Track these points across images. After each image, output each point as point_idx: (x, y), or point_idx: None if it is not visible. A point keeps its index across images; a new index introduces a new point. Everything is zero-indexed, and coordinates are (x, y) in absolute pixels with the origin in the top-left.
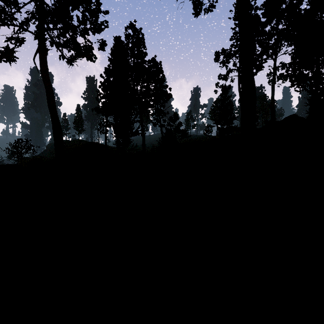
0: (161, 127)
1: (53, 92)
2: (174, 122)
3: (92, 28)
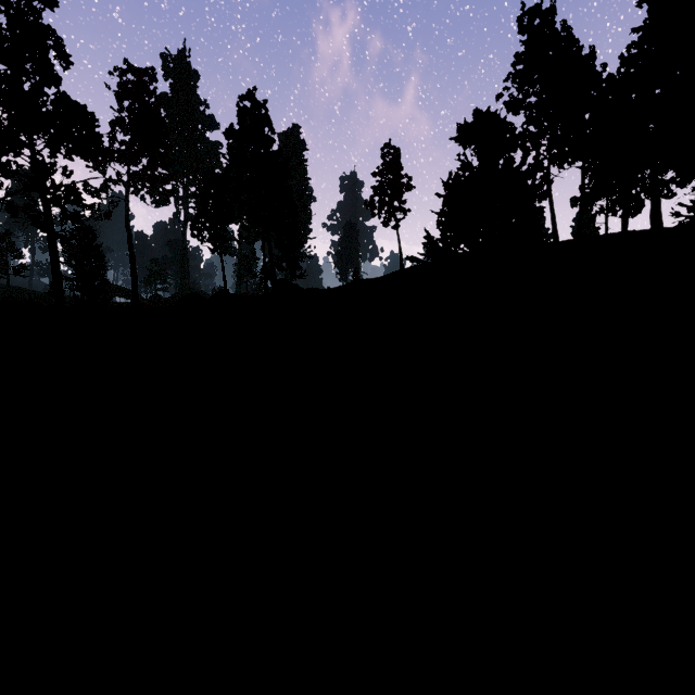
0: None
1: None
2: None
3: None
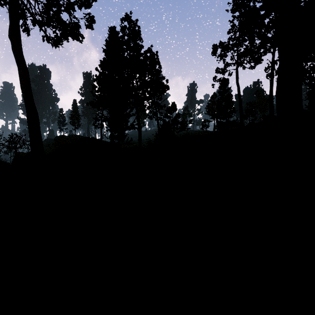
0: (157, 120)
1: (27, 71)
2: (172, 113)
3: (78, 1)
